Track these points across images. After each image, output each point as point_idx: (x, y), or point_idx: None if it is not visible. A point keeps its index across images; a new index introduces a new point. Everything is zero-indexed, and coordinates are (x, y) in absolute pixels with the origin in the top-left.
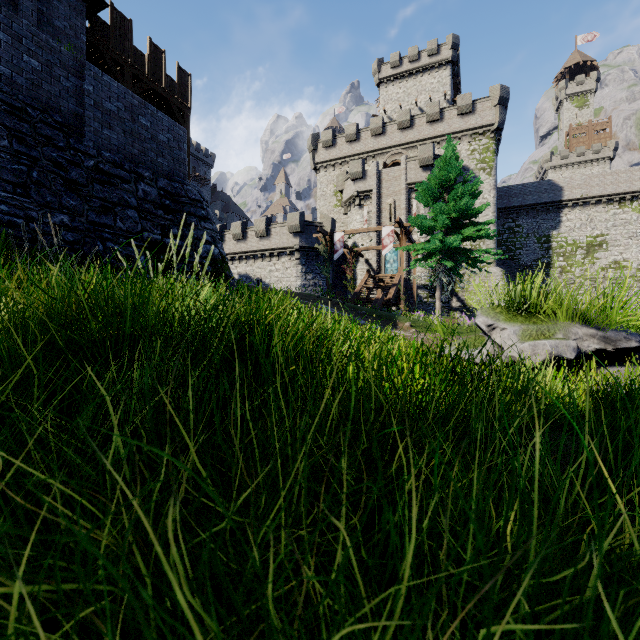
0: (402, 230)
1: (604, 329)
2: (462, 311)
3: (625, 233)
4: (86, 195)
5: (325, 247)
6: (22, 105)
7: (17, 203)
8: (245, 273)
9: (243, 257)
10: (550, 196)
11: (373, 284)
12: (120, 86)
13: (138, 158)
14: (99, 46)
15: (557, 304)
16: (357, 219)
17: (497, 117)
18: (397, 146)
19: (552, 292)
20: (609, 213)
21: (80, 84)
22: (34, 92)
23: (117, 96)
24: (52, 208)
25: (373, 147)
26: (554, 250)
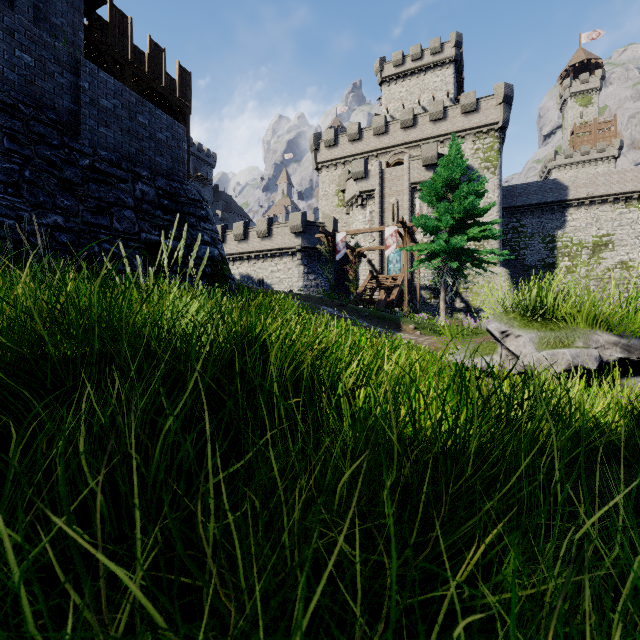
0: (405, 230)
1: (627, 336)
2: (466, 312)
3: (632, 233)
4: (81, 195)
5: (327, 247)
6: (14, 102)
7: (8, 203)
8: (247, 274)
9: (245, 257)
10: (555, 195)
11: (376, 285)
12: (117, 83)
13: (136, 157)
14: (98, 44)
15: (576, 310)
16: (359, 219)
17: (501, 115)
18: (400, 145)
19: (570, 296)
20: (615, 212)
21: (75, 80)
22: (27, 88)
23: (114, 93)
24: (45, 208)
25: (376, 146)
26: (559, 250)
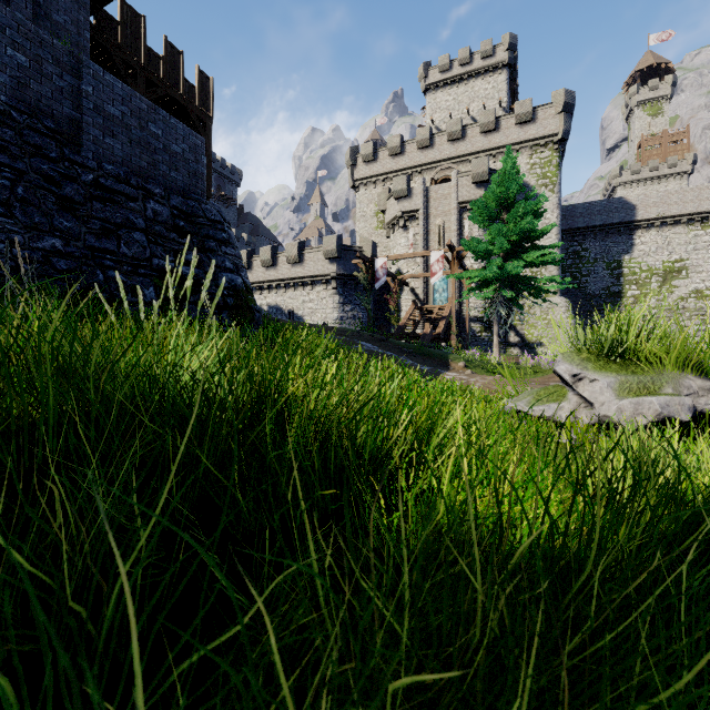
0: (453, 255)
1: None
2: (521, 347)
3: (708, 258)
4: (83, 215)
5: (365, 275)
6: (5, 108)
7: None
8: (275, 304)
9: (273, 286)
10: (621, 216)
11: (420, 316)
12: (125, 87)
13: (147, 172)
14: (107, 46)
15: (663, 349)
16: (401, 243)
17: (561, 126)
18: (447, 160)
19: (654, 333)
20: (689, 235)
21: (77, 84)
22: (20, 92)
23: (122, 99)
24: (41, 230)
25: (419, 161)
26: (626, 277)
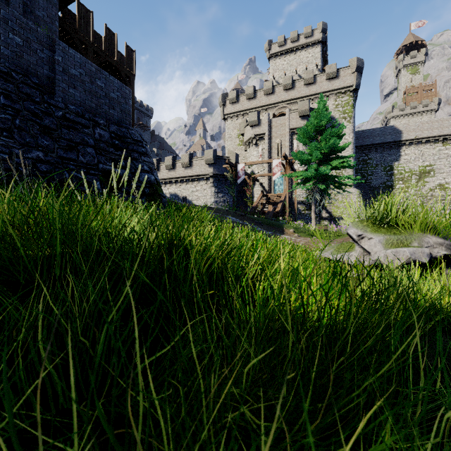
0: (287, 162)
1: (450, 239)
2: (329, 220)
3: (447, 164)
4: (56, 137)
5: (231, 174)
6: (8, 70)
7: (4, 143)
8: (174, 193)
9: (173, 181)
10: (393, 137)
11: (266, 201)
12: (82, 57)
13: (95, 110)
14: (69, 30)
15: (412, 219)
16: (254, 154)
17: (355, 81)
18: (283, 102)
19: (407, 210)
20: (435, 149)
21: (52, 55)
22: (17, 61)
23: (79, 64)
24: (30, 146)
25: (265, 103)
26: (395, 176)
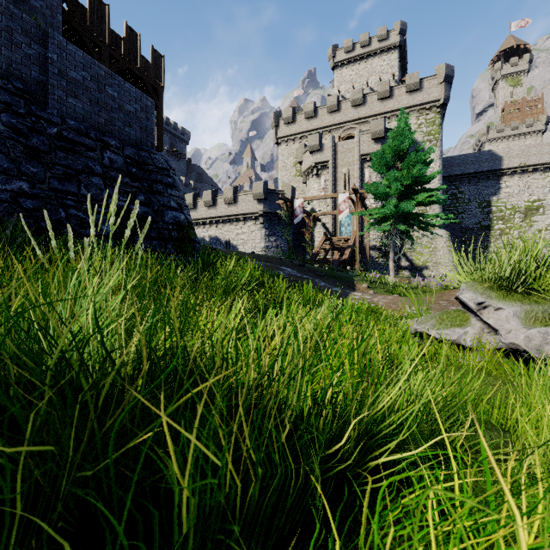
0: (357, 196)
1: None
2: (410, 270)
3: None
4: (48, 162)
5: (286, 212)
6: None
7: None
8: (215, 236)
9: (213, 222)
10: (490, 165)
11: (330, 246)
12: (86, 56)
13: (105, 127)
14: (77, 28)
15: None
16: (315, 187)
17: (443, 93)
18: (351, 121)
19: None
20: (546, 180)
21: (43, 52)
22: None
23: (83, 65)
24: (10, 175)
25: (329, 123)
26: (494, 214)
